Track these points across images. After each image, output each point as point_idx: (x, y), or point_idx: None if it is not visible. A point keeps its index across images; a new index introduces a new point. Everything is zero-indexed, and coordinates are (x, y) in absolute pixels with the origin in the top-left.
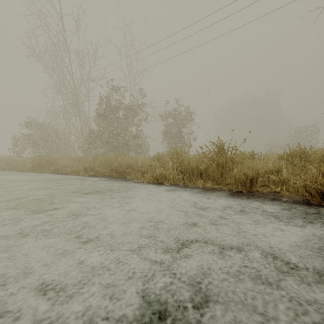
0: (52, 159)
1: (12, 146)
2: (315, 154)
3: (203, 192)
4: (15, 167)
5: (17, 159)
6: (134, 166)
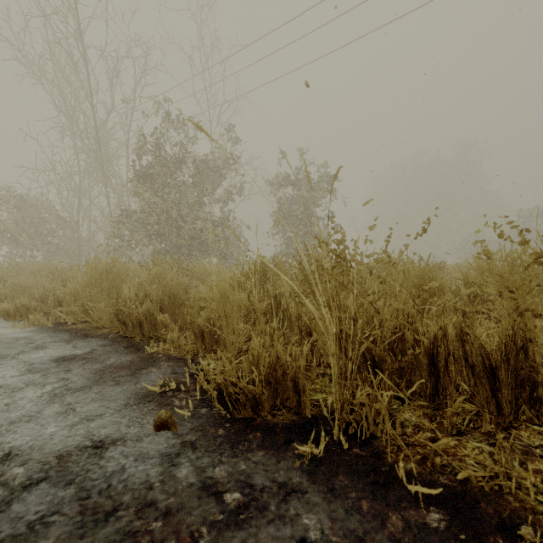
0: None
1: None
2: None
3: None
4: None
5: None
6: (184, 300)
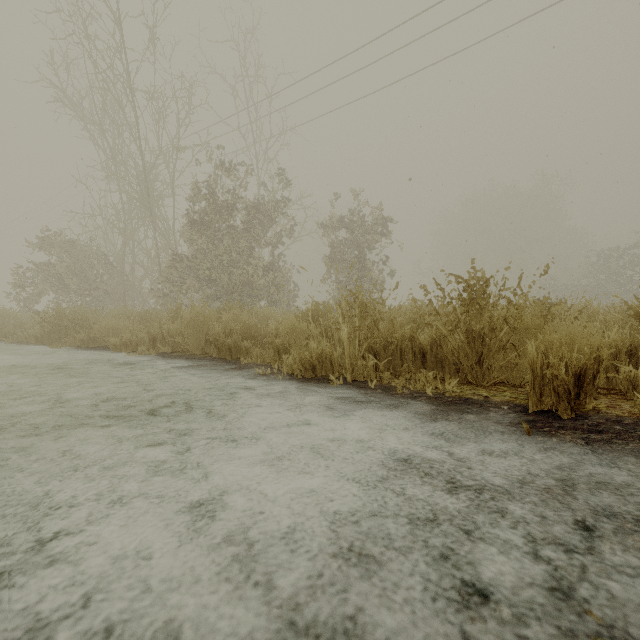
0: (84, 315)
1: (14, 289)
2: None
3: (441, 413)
4: (10, 334)
5: (17, 316)
6: (260, 333)
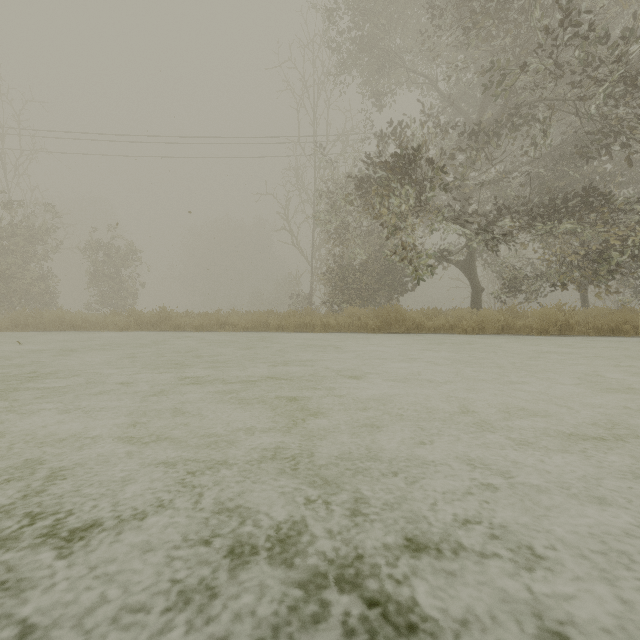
0: None
1: None
2: (203, 315)
3: (154, 332)
4: None
5: None
6: (91, 321)
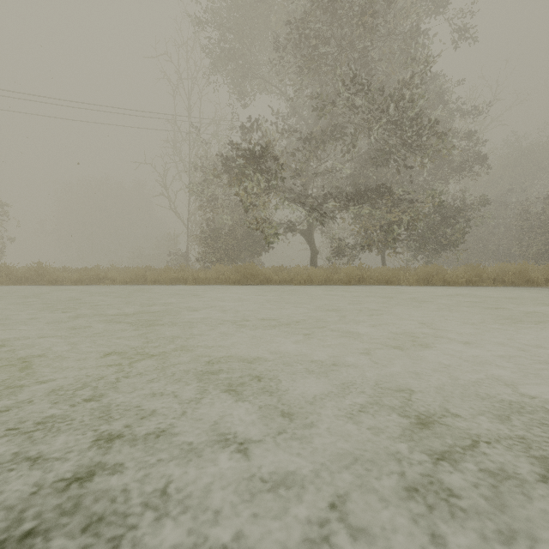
0: None
1: None
2: (82, 270)
3: (29, 286)
4: None
5: None
6: None
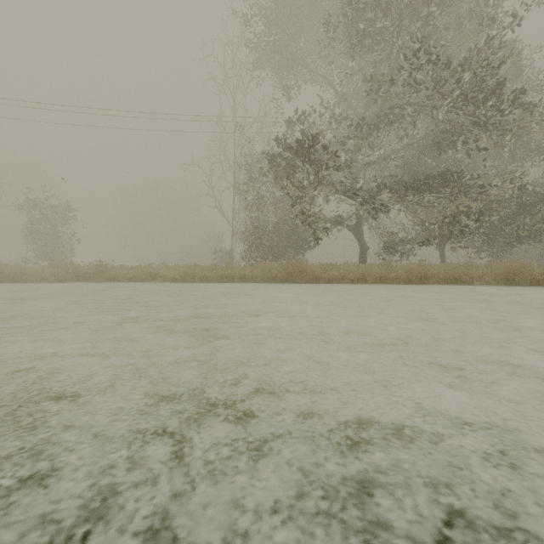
0: None
1: None
2: (136, 268)
3: (92, 283)
4: None
5: None
6: (30, 273)
